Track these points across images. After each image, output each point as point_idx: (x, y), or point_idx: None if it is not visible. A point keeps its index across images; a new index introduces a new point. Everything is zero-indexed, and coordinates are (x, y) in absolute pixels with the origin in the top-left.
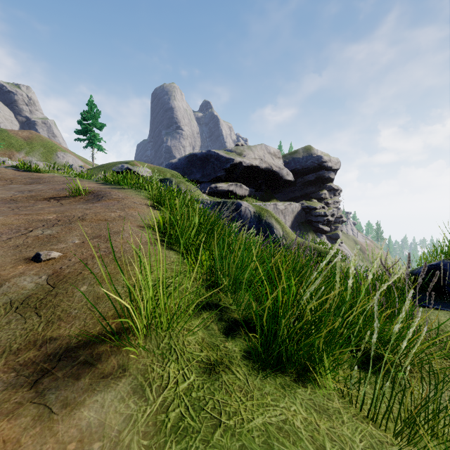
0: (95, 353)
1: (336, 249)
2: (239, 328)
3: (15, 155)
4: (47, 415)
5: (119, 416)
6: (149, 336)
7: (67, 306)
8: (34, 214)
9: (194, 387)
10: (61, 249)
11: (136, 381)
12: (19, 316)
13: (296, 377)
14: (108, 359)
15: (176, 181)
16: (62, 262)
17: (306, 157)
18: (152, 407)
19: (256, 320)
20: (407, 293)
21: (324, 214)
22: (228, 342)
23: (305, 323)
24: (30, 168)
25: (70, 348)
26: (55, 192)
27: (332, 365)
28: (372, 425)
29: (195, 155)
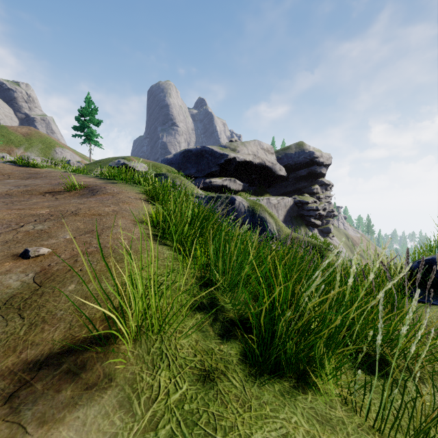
0: (80, 360)
1: (328, 243)
2: (235, 329)
3: (14, 150)
4: (20, 437)
5: (103, 436)
6: (139, 340)
7: (53, 307)
8: (27, 208)
9: (187, 398)
10: (51, 245)
11: (122, 392)
12: (0, 318)
13: (295, 382)
14: (93, 367)
15: (172, 176)
16: (52, 259)
17: (298, 152)
18: (140, 423)
19: (252, 320)
20: (404, 289)
21: (316, 209)
22: (224, 345)
23: (304, 324)
24: (28, 163)
25: (53, 354)
26: (50, 186)
27: (334, 370)
28: (378, 436)
29: (190, 151)
